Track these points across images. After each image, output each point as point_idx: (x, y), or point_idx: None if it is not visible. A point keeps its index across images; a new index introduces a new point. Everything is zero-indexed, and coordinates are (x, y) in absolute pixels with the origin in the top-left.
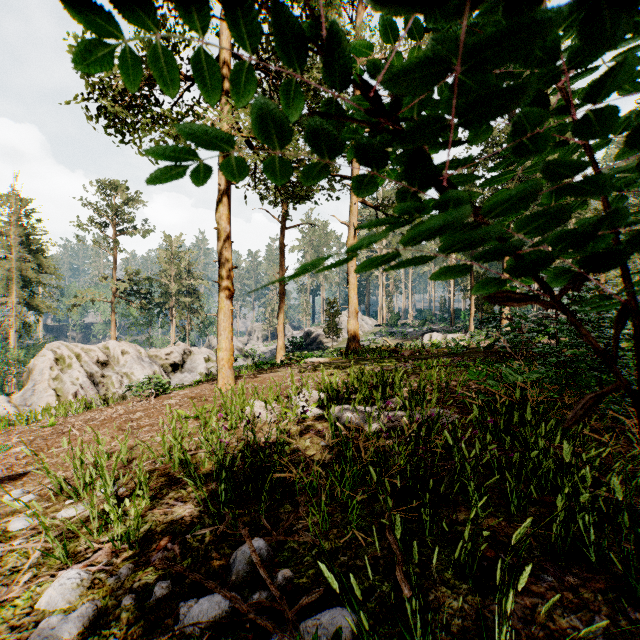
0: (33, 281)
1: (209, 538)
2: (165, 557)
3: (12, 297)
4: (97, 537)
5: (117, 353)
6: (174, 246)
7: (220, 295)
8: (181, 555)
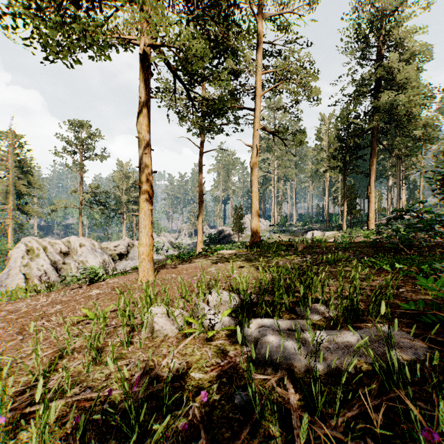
0: (24, 193)
1: None
2: None
3: (9, 205)
4: None
5: (76, 246)
6: (125, 168)
7: (141, 196)
8: None
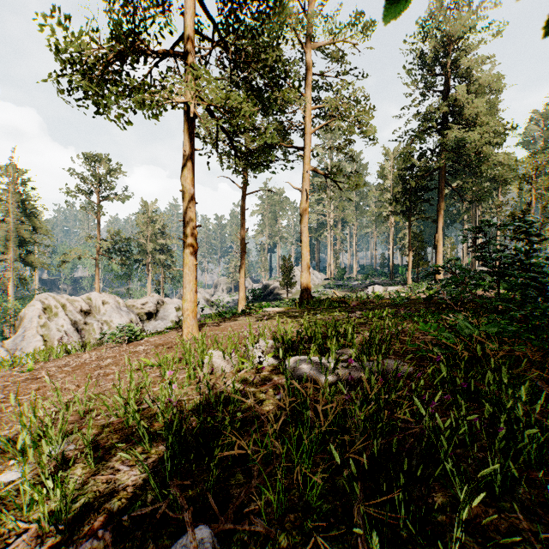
0: (28, 241)
1: (149, 519)
2: (93, 548)
3: (10, 254)
4: (28, 513)
5: (98, 303)
6: (150, 210)
7: (185, 251)
8: (113, 545)
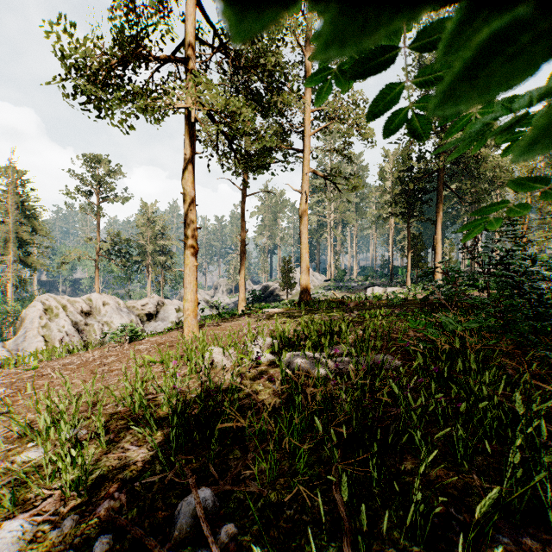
0: (28, 242)
1: (157, 486)
2: (111, 507)
3: (9, 256)
4: (49, 483)
5: (99, 304)
6: (150, 212)
7: (186, 252)
8: (127, 505)
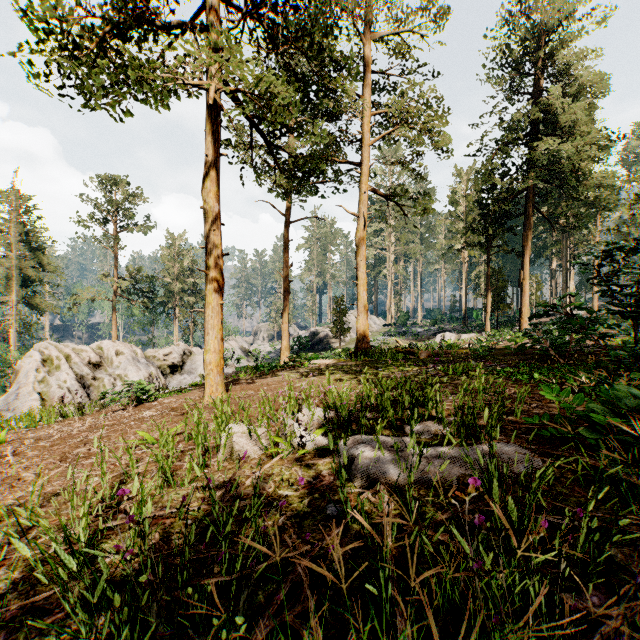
0: (34, 279)
1: None
2: None
3: (12, 296)
4: None
5: (111, 354)
6: (177, 244)
7: (207, 287)
8: None
